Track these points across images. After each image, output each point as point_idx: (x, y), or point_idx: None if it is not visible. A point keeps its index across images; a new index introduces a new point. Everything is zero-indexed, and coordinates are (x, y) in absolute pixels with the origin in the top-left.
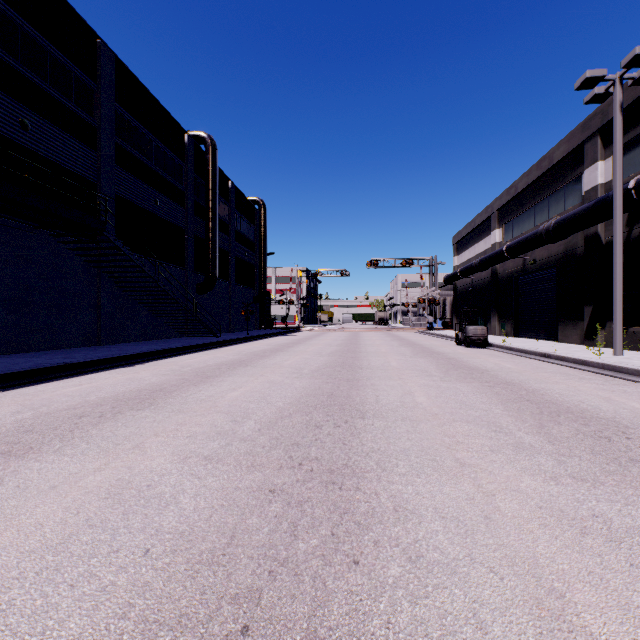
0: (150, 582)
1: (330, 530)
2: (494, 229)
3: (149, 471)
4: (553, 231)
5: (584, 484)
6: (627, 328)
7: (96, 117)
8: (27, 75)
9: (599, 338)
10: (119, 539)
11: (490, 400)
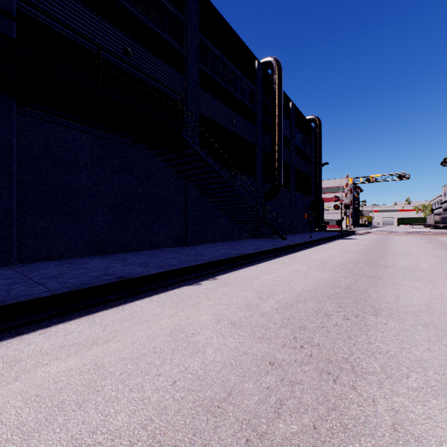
0: None
1: None
2: None
3: None
4: None
5: None
6: None
7: (184, 46)
8: (129, 8)
9: None
10: None
11: None
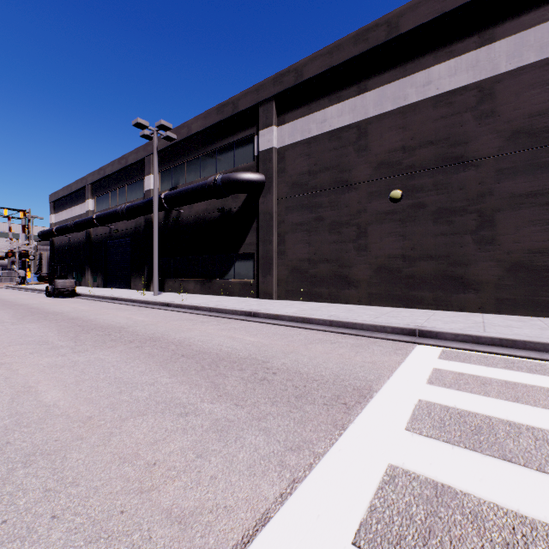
0: None
1: None
2: (89, 198)
3: None
4: (126, 212)
5: (78, 353)
6: (165, 279)
7: None
8: None
9: (152, 286)
10: None
11: (51, 330)
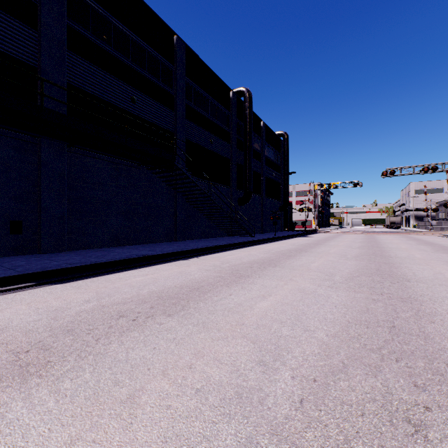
0: None
1: None
2: None
3: None
4: None
5: None
6: None
7: (174, 88)
8: (135, 68)
9: None
10: None
11: None
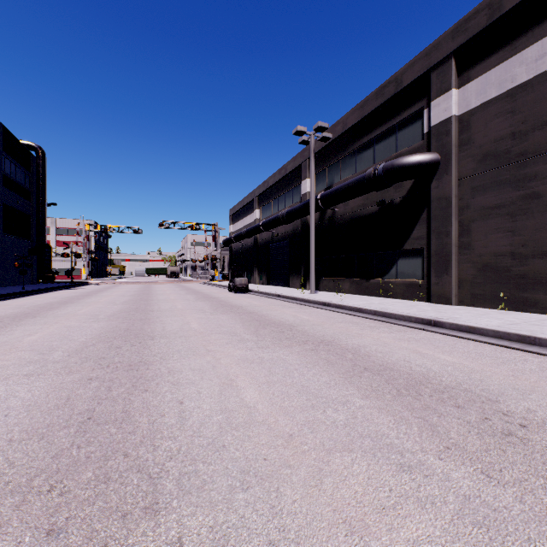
0: (19, 422)
1: (132, 385)
2: (256, 209)
3: None
4: (286, 217)
5: (262, 349)
6: (319, 278)
7: None
8: None
9: (308, 284)
10: None
11: (236, 322)
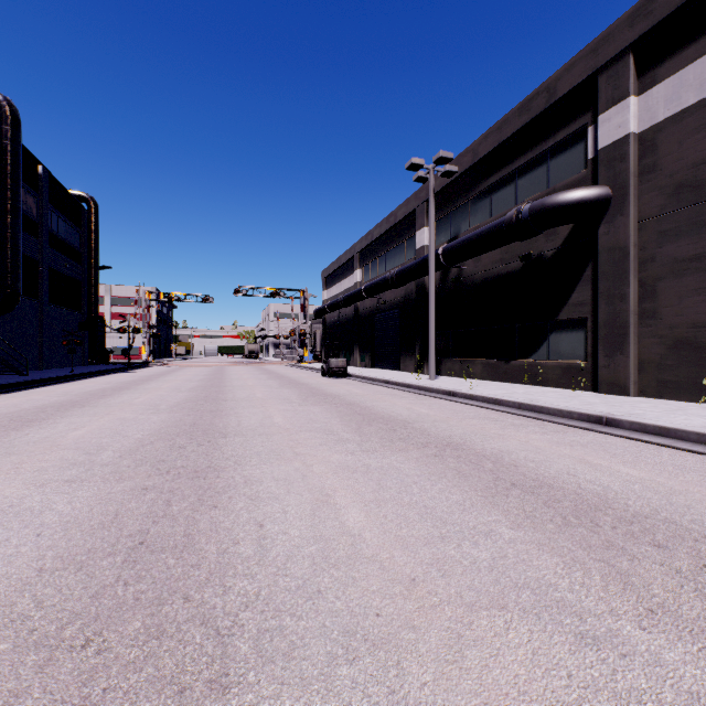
0: (53, 544)
1: (197, 498)
2: (356, 269)
3: (4, 498)
4: (396, 278)
5: (367, 453)
6: (441, 359)
7: None
8: None
9: (425, 367)
10: (4, 535)
11: (332, 416)
